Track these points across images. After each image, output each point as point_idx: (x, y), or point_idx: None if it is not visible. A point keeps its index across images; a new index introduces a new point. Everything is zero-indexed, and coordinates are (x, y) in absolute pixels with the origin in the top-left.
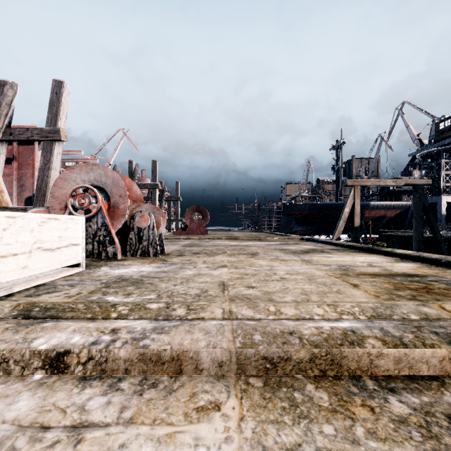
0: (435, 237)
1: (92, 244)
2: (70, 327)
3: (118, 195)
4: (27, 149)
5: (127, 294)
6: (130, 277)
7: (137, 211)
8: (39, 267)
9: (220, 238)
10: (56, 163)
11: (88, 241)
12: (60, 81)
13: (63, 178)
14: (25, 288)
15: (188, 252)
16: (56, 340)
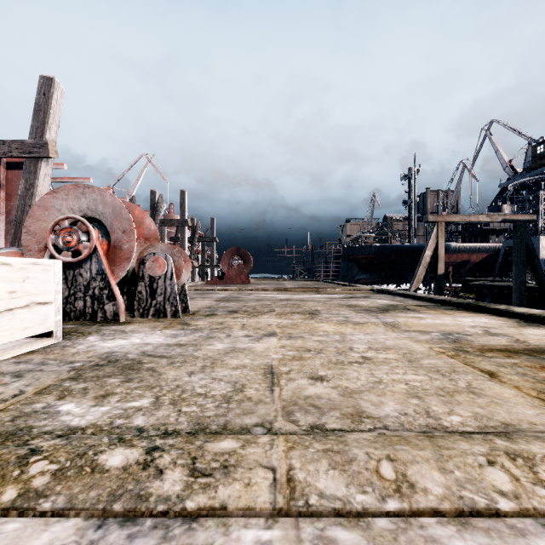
0: (540, 287)
1: (84, 300)
2: None
3: (120, 230)
4: (18, 175)
5: (101, 397)
6: (122, 357)
7: (149, 253)
8: None
9: (266, 289)
10: (43, 188)
11: (78, 295)
12: (50, 78)
13: (42, 206)
14: None
15: (222, 310)
16: None
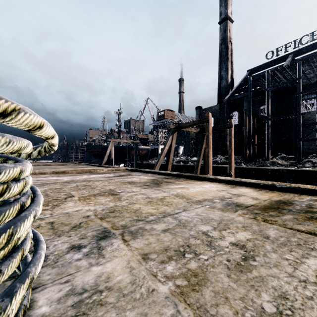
0: (141, 163)
1: None
2: None
3: None
4: None
5: None
6: None
7: None
8: None
9: (39, 165)
10: None
11: None
12: None
13: None
14: None
15: None
16: None
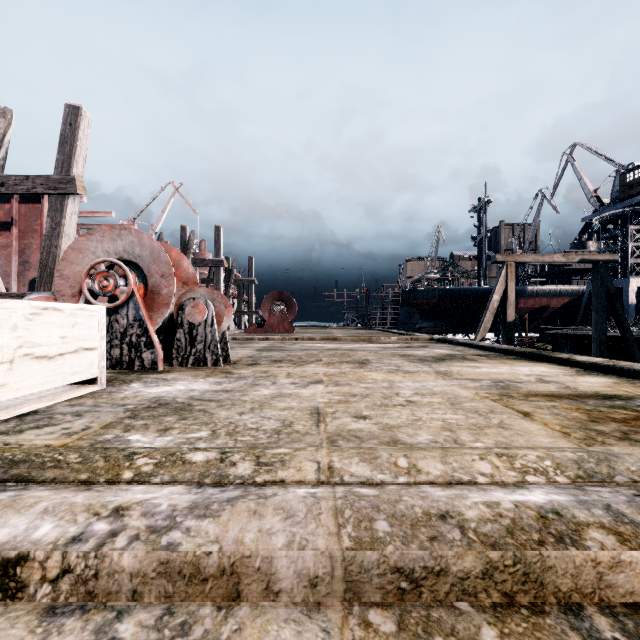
0: (623, 336)
1: (120, 348)
2: (40, 503)
3: (158, 274)
4: (33, 209)
5: (162, 430)
6: (171, 401)
7: (188, 299)
8: (28, 385)
9: (312, 338)
10: (70, 227)
11: (114, 343)
12: (77, 106)
13: (76, 249)
14: (3, 419)
15: (265, 360)
16: (7, 533)
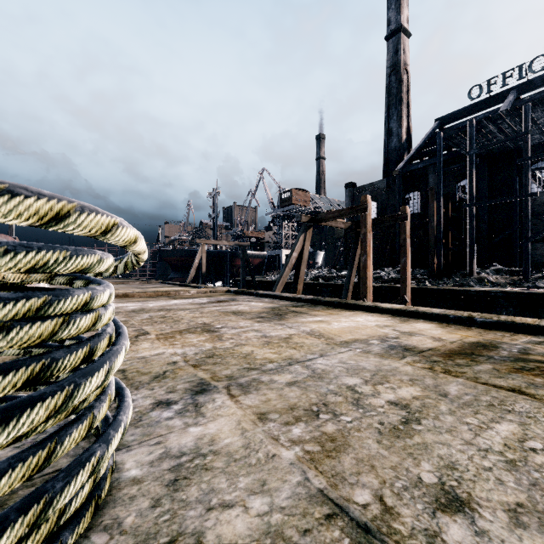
0: (252, 280)
1: None
2: None
3: None
4: None
5: None
6: None
7: None
8: None
9: None
10: None
11: None
12: None
13: None
14: None
15: None
16: None
